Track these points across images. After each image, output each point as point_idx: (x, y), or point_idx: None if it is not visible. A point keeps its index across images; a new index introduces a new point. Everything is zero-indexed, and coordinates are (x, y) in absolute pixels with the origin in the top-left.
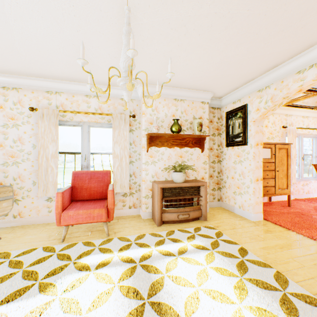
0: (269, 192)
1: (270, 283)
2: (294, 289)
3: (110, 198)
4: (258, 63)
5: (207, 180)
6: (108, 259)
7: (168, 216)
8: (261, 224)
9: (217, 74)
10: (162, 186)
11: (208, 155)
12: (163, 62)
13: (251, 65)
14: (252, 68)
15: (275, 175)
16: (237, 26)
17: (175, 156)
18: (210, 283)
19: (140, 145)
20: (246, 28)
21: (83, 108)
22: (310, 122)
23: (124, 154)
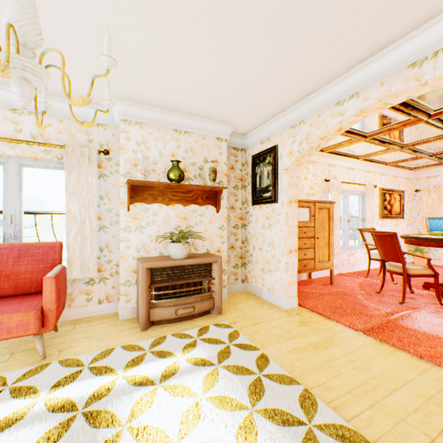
0: (307, 267)
1: (292, 412)
2: (324, 417)
3: (48, 292)
4: (288, 85)
5: (225, 253)
6: (23, 410)
7: (161, 313)
8: (295, 313)
9: (234, 96)
10: (149, 266)
11: (229, 217)
12: (145, 63)
13: (280, 88)
14: (281, 92)
15: (315, 244)
16: (251, 16)
17: (175, 217)
18: (201, 429)
19: (119, 200)
20: (265, 23)
21: (6, 131)
22: (356, 176)
23: (88, 214)
